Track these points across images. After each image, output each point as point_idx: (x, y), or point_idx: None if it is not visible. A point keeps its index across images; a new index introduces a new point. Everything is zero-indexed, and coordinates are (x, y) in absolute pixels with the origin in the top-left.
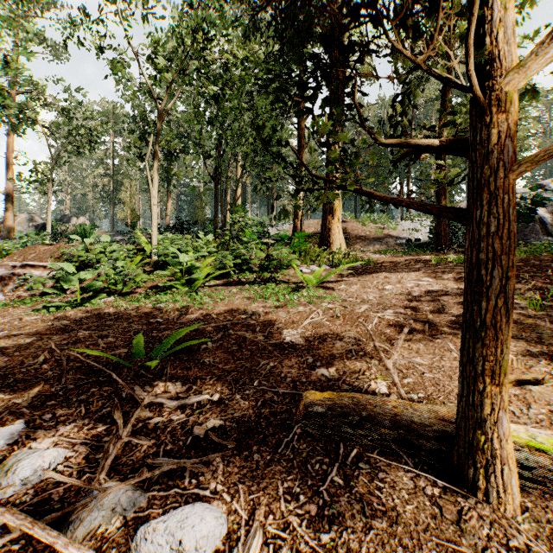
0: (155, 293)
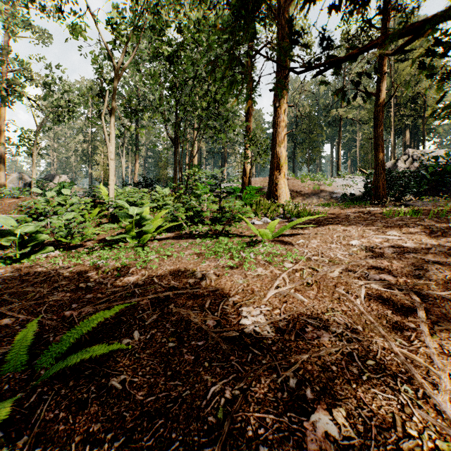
0: (100, 247)
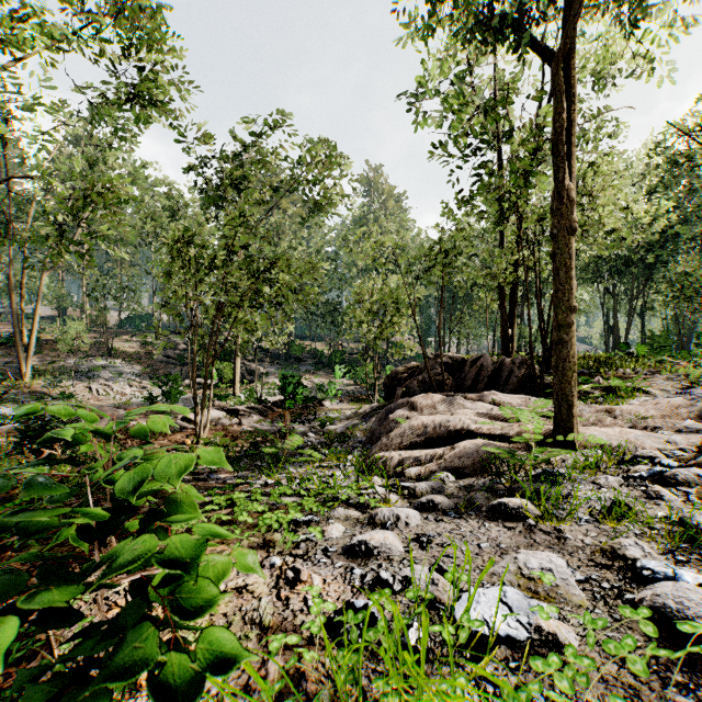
0: None
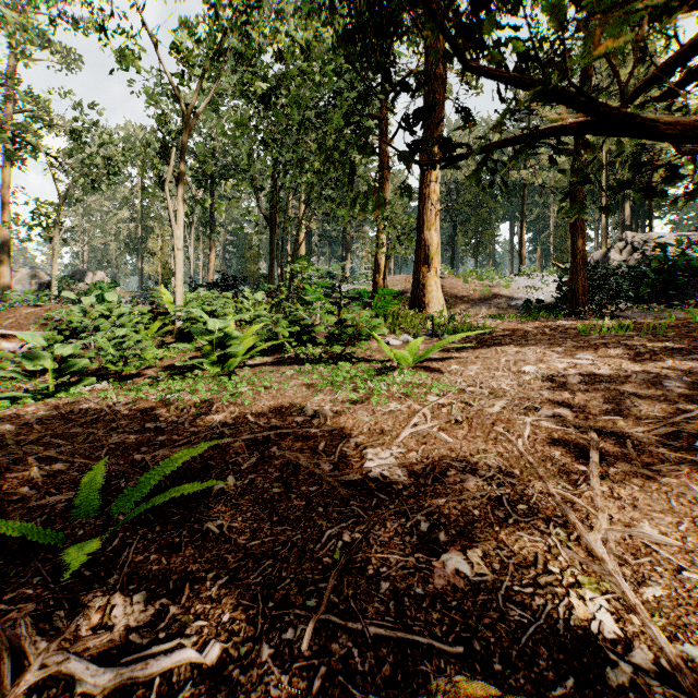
0: (167, 377)
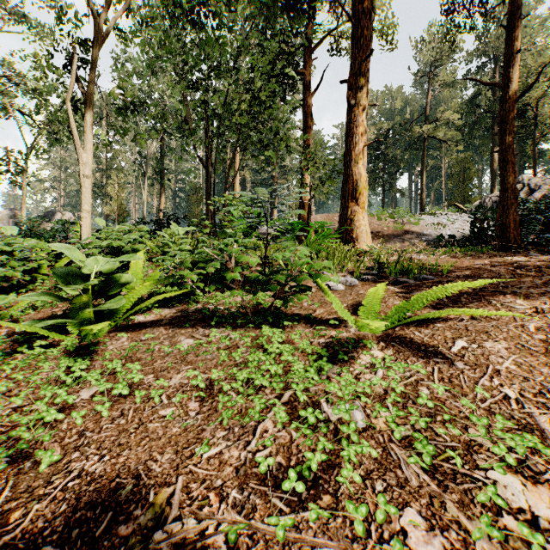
0: None
